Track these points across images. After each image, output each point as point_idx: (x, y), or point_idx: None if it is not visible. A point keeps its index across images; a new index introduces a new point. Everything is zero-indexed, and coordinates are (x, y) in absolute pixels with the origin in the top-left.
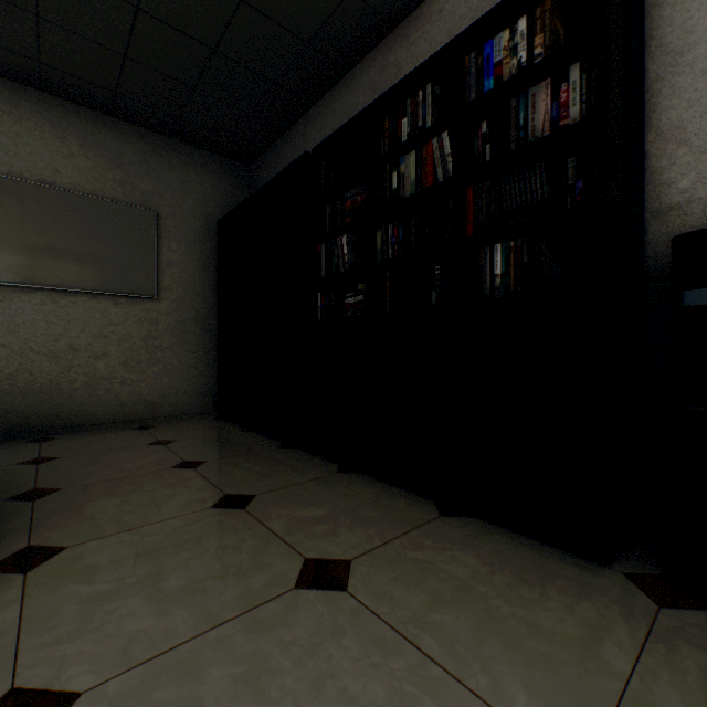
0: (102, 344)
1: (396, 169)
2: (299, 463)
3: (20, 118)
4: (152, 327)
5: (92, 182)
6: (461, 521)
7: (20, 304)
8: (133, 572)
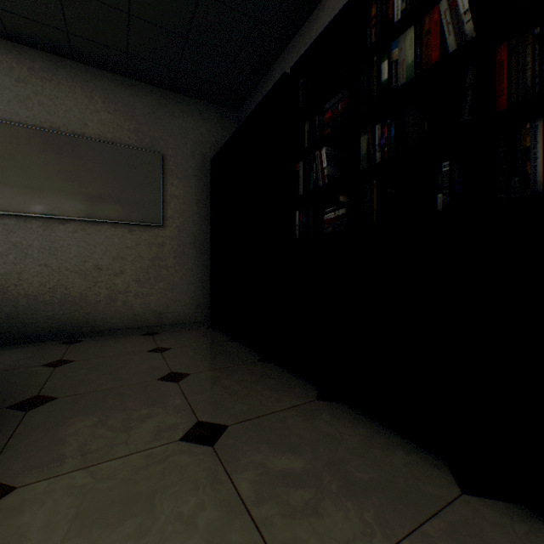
0: (119, 264)
1: (386, 57)
2: (277, 383)
3: (58, 84)
4: (159, 250)
5: (112, 132)
6: (499, 512)
7: (58, 232)
8: None
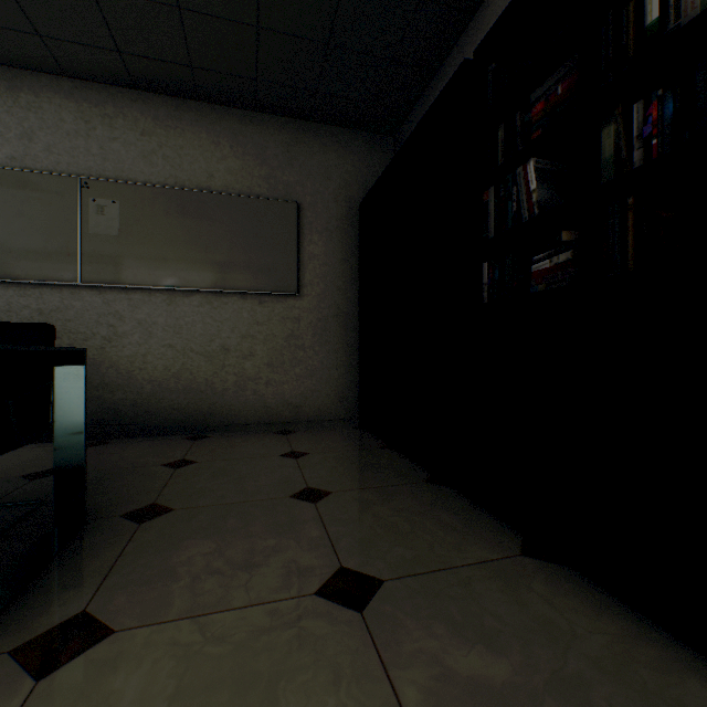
0: (248, 344)
1: None
2: (454, 519)
3: (183, 131)
4: (294, 326)
5: (240, 182)
6: None
7: (183, 307)
8: None
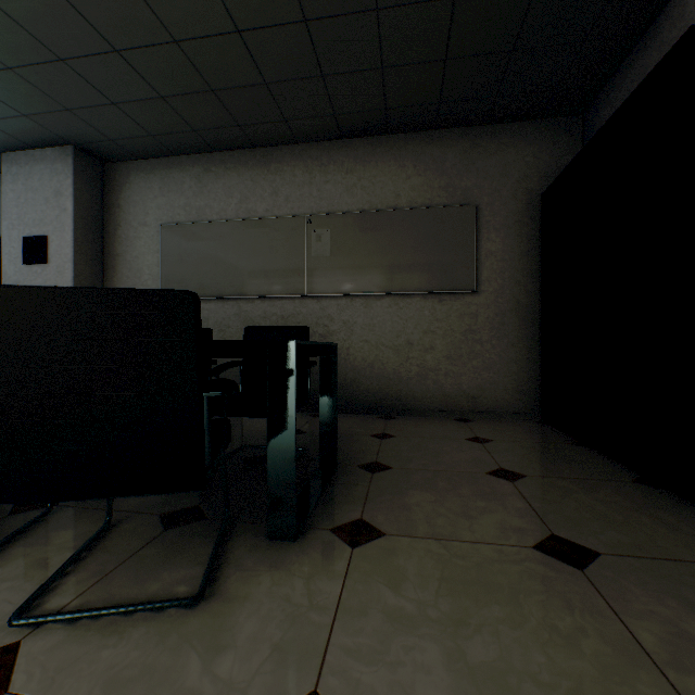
0: (429, 338)
1: None
2: (678, 520)
3: (375, 163)
4: (471, 321)
5: (421, 196)
6: None
7: (375, 308)
8: (434, 601)
